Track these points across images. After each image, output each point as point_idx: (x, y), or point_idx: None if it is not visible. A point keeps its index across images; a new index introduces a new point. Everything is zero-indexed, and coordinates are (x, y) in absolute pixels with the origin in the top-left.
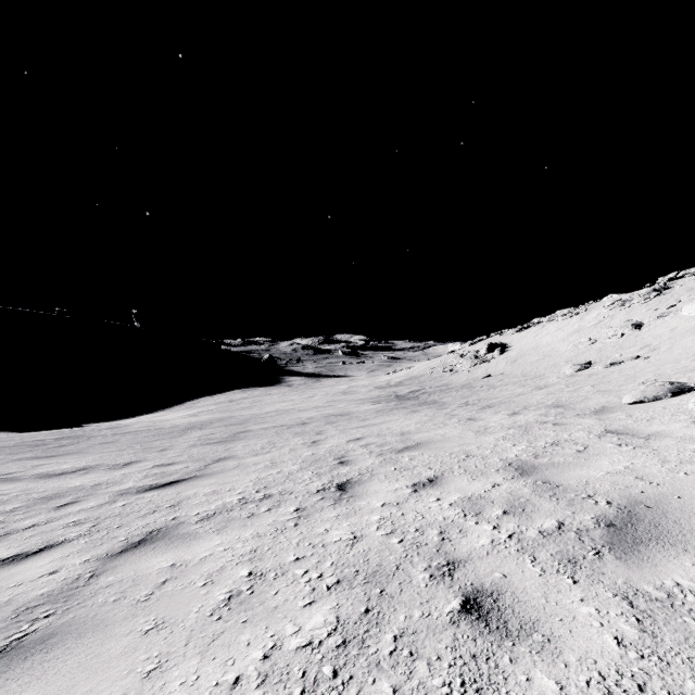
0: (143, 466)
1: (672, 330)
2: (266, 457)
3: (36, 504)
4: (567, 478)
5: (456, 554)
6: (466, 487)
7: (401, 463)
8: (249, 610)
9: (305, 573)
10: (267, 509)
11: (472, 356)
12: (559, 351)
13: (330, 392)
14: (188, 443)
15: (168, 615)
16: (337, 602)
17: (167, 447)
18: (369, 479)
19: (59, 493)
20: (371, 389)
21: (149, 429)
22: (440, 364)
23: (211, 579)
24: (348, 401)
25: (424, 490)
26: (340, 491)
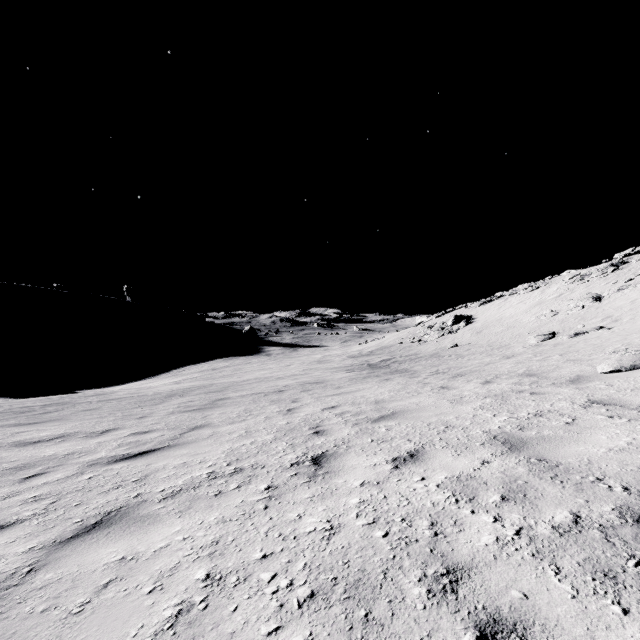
0: (120, 434)
1: (633, 302)
2: (241, 426)
3: (3, 475)
4: (564, 455)
5: (456, 557)
6: (452, 463)
7: (378, 433)
8: (198, 638)
9: (272, 579)
10: (237, 486)
11: (439, 327)
12: (522, 322)
13: (306, 361)
14: (167, 410)
15: (99, 639)
16: (310, 629)
17: (147, 415)
18: (346, 452)
19: (29, 463)
20: (345, 358)
21: (132, 396)
22: (409, 335)
23: (160, 582)
24: (322, 369)
25: (405, 466)
26: (315, 465)
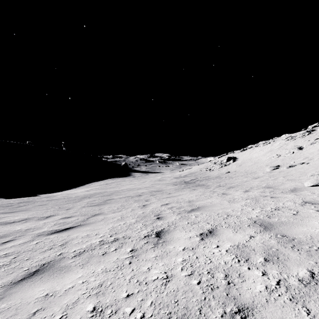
0: (56, 218)
1: (318, 150)
2: (119, 214)
3: None
4: (296, 233)
5: (242, 300)
6: (233, 237)
7: (191, 219)
8: None
9: (132, 312)
10: (114, 249)
11: (220, 163)
12: (262, 160)
13: (153, 180)
14: (81, 205)
15: None
16: None
17: (70, 208)
18: (174, 229)
19: (6, 234)
20: (172, 178)
21: (64, 198)
22: (204, 167)
23: (66, 312)
24: (161, 184)
25: (207, 238)
26: (157, 237)
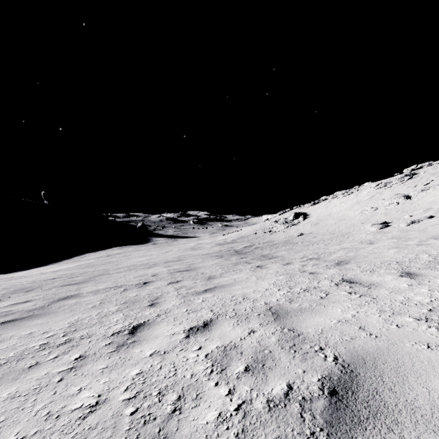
0: None
1: None
2: None
3: None
4: None
5: None
6: None
7: None
8: None
9: None
10: None
11: (284, 221)
12: (350, 216)
13: (182, 248)
14: None
15: None
16: None
17: None
18: None
19: None
20: (213, 245)
21: None
22: (260, 227)
23: None
24: (195, 255)
25: None
26: None
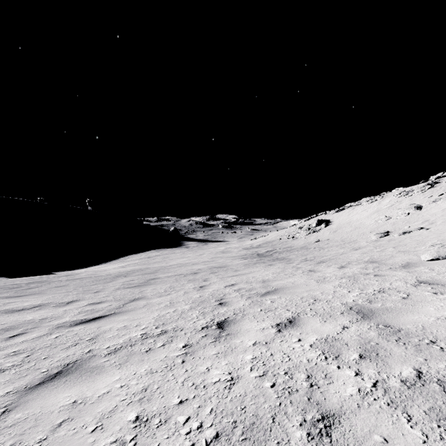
0: (80, 304)
1: (443, 210)
2: (167, 298)
3: None
4: (404, 322)
5: (328, 405)
6: (320, 328)
7: (265, 305)
8: None
9: (186, 422)
10: (162, 345)
11: (307, 228)
12: (365, 224)
13: (213, 251)
14: (115, 287)
15: None
16: None
17: (100, 290)
18: (242, 318)
19: (14, 325)
20: (241, 249)
21: (91, 276)
22: (285, 233)
23: (101, 423)
24: (225, 257)
25: (286, 330)
26: (219, 329)
